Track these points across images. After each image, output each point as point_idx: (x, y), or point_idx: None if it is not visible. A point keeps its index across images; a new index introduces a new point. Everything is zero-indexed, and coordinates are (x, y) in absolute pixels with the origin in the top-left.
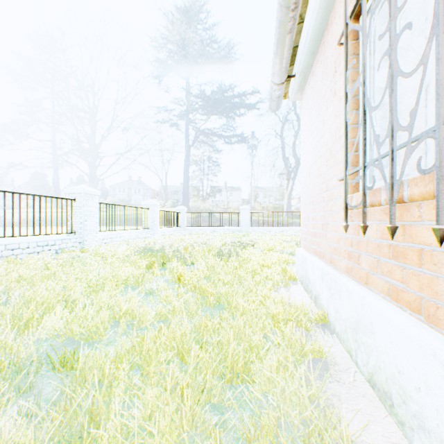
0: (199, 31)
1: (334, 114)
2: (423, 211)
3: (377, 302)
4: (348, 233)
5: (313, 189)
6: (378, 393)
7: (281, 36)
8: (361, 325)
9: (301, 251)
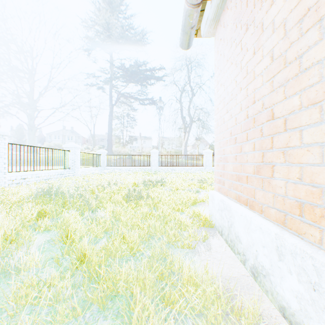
0: (119, 14)
1: None
2: None
3: None
4: None
5: (235, 124)
6: None
7: None
8: None
9: (219, 196)
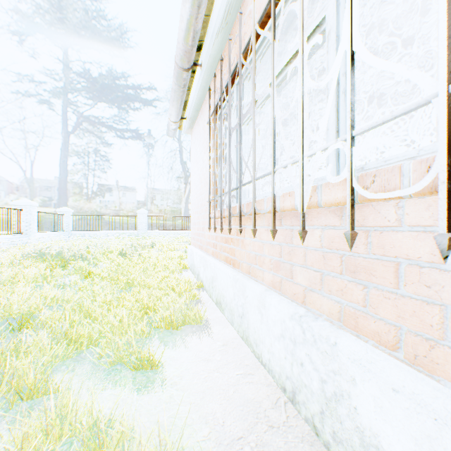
0: (85, 4)
1: (208, 159)
2: (232, 221)
3: (219, 264)
4: (213, 232)
5: (198, 202)
6: (218, 305)
7: (176, 97)
8: (214, 277)
9: (191, 247)
